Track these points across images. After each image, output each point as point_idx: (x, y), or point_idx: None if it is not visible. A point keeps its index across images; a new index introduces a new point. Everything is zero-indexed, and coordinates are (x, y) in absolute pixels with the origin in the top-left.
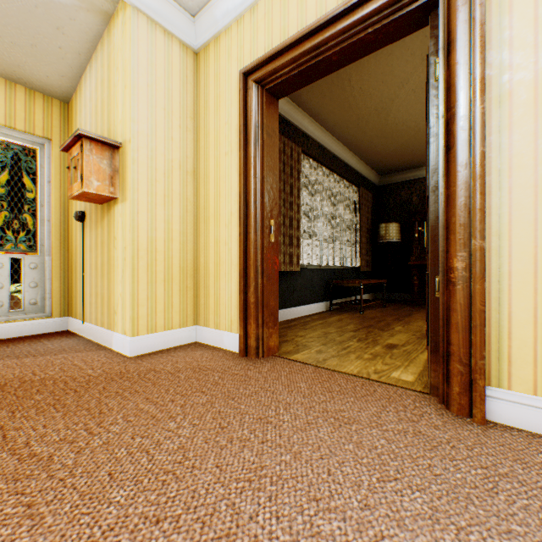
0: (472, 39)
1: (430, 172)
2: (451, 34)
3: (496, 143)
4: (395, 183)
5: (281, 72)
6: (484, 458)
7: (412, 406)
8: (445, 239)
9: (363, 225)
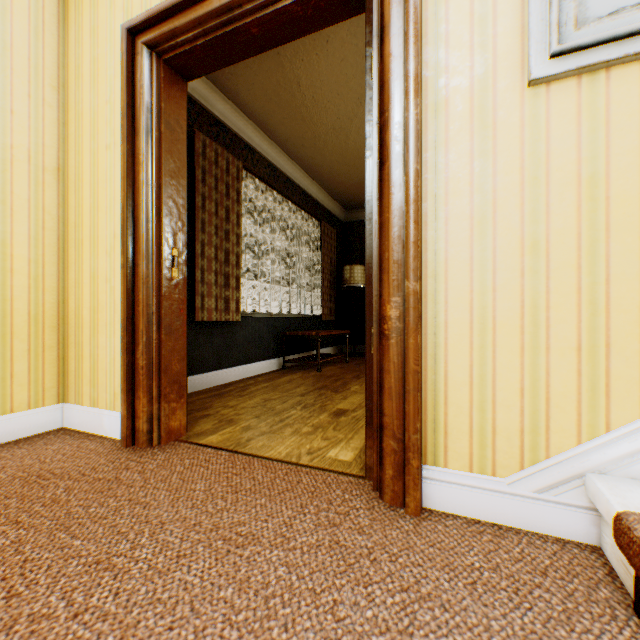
0: (406, 25)
1: (367, 194)
2: (385, 16)
3: (433, 162)
4: (363, 220)
5: (183, 37)
6: (408, 573)
7: (339, 499)
8: (379, 279)
9: (326, 266)
